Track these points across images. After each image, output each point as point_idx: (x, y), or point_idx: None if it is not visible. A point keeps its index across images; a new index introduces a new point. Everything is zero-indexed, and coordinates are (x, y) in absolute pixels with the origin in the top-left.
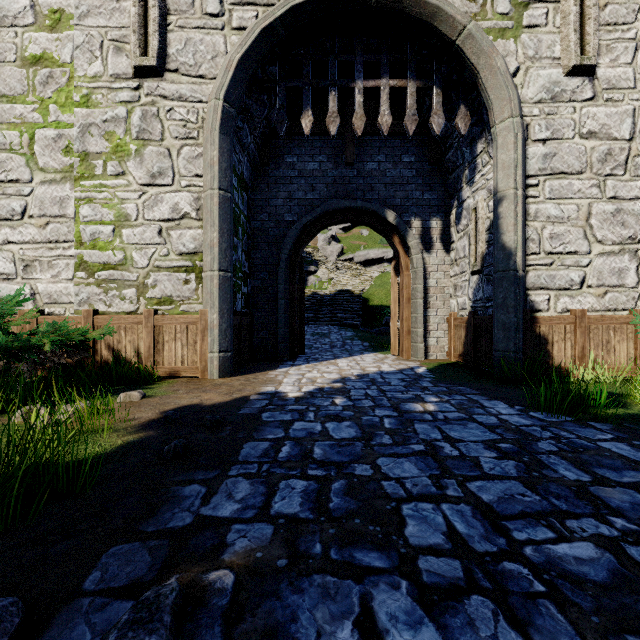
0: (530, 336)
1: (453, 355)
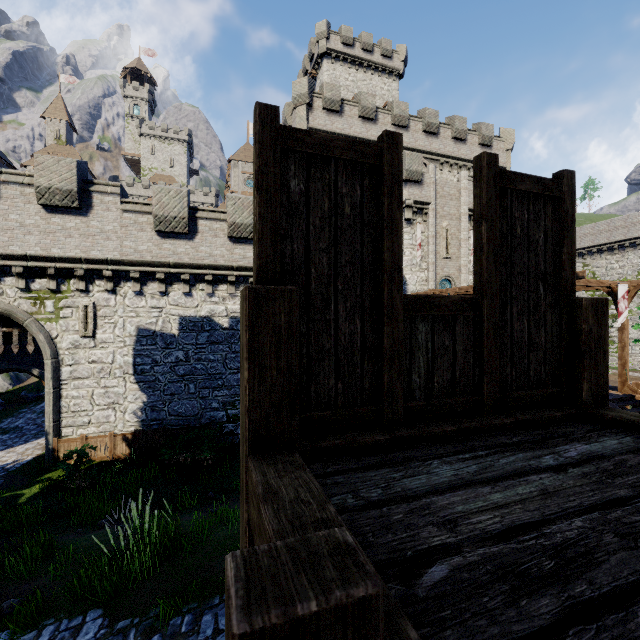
0: (60, 448)
1: None
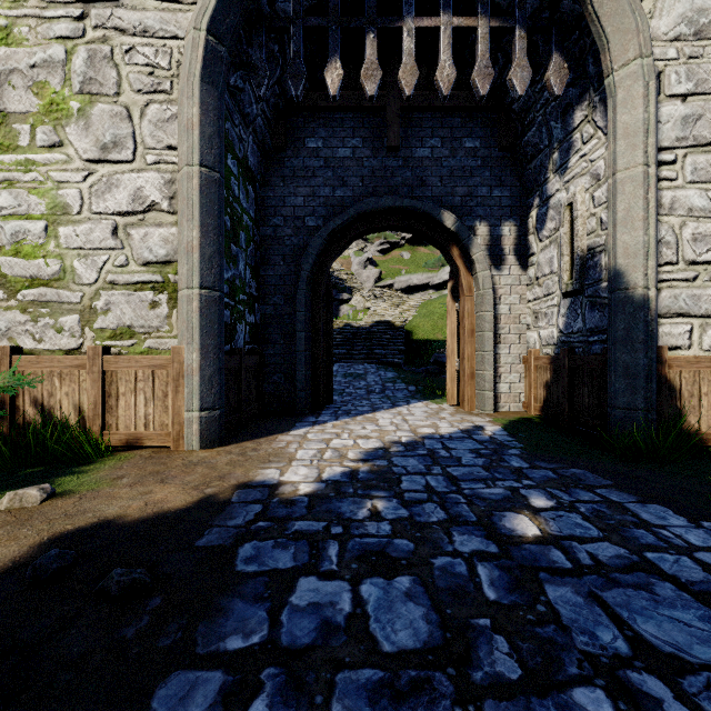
0: (666, 386)
1: (534, 407)
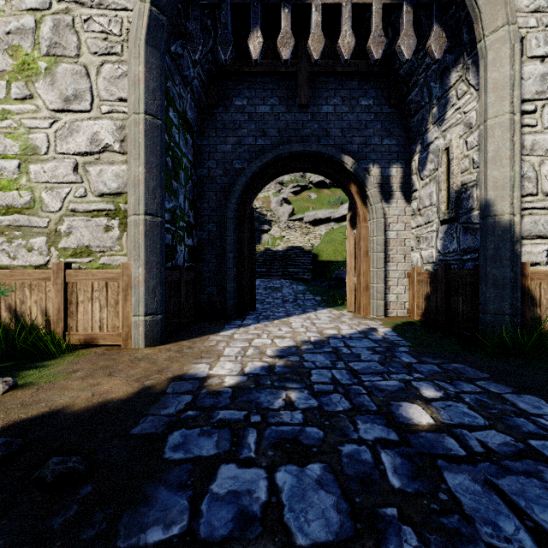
0: (528, 295)
1: (416, 313)
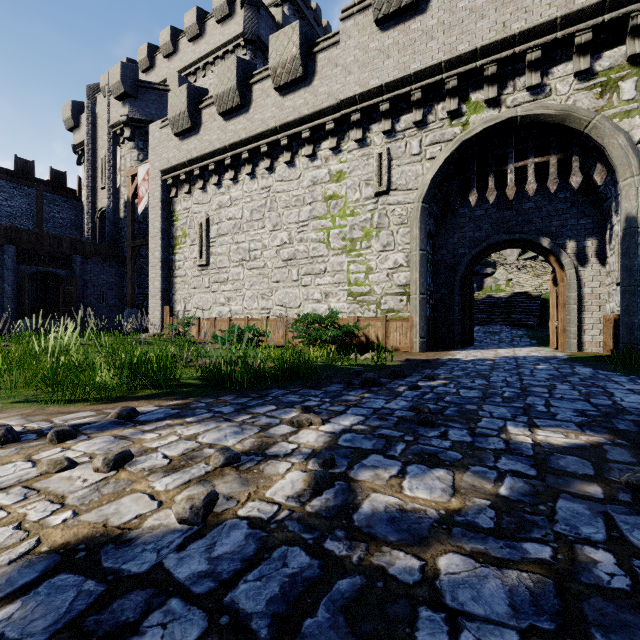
0: None
1: (605, 349)
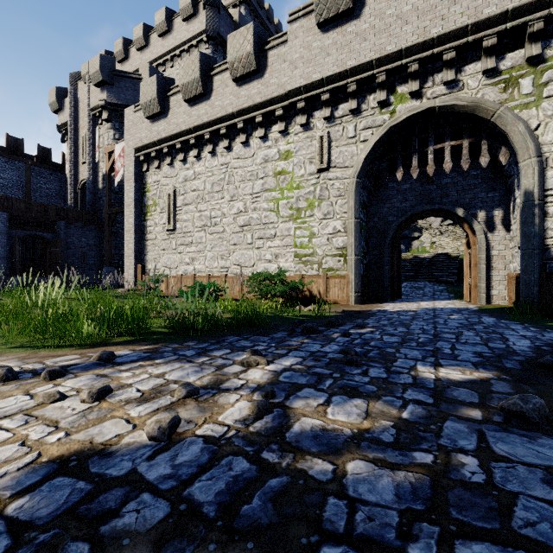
0: (546, 289)
1: (509, 302)
